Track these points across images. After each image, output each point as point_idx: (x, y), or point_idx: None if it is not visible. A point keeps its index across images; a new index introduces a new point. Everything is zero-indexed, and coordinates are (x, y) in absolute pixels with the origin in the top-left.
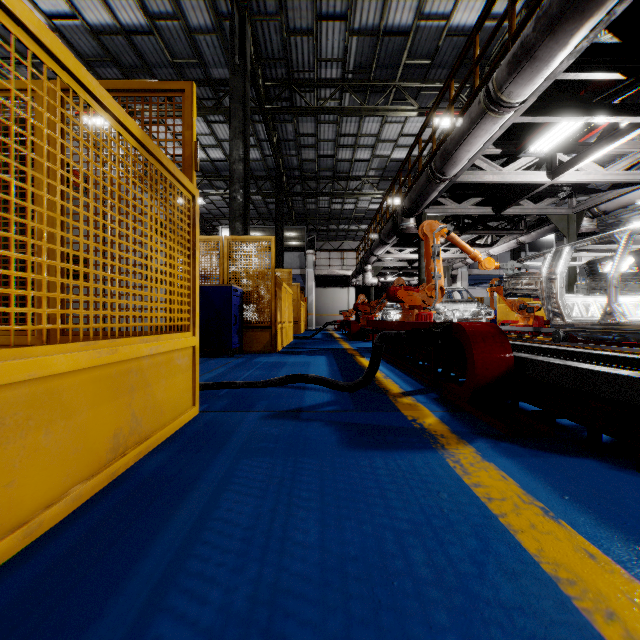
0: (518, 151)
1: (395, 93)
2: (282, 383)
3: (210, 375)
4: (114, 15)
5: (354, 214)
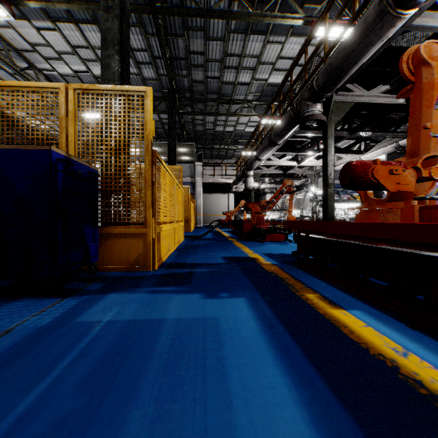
0: None
1: (280, 6)
2: None
3: None
4: None
5: (233, 136)
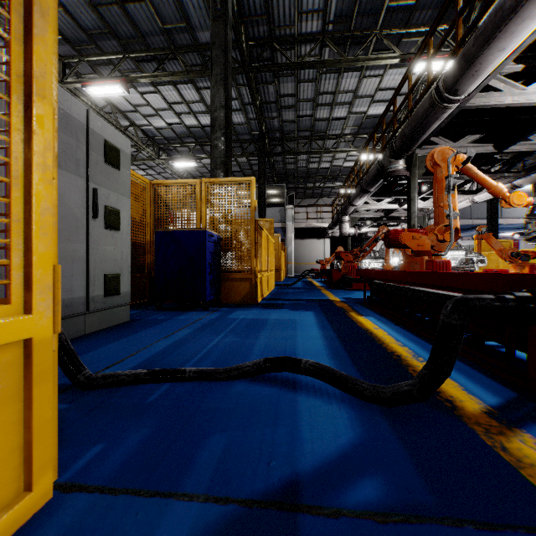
0: None
1: (375, 44)
2: (258, 372)
3: (164, 344)
4: None
5: (329, 172)
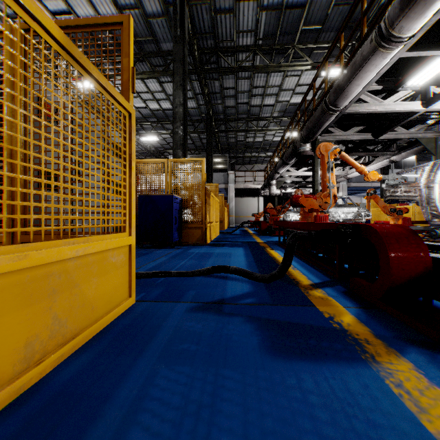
0: (397, 86)
1: (294, 53)
2: (208, 273)
3: (153, 264)
4: (95, 9)
5: (262, 145)
